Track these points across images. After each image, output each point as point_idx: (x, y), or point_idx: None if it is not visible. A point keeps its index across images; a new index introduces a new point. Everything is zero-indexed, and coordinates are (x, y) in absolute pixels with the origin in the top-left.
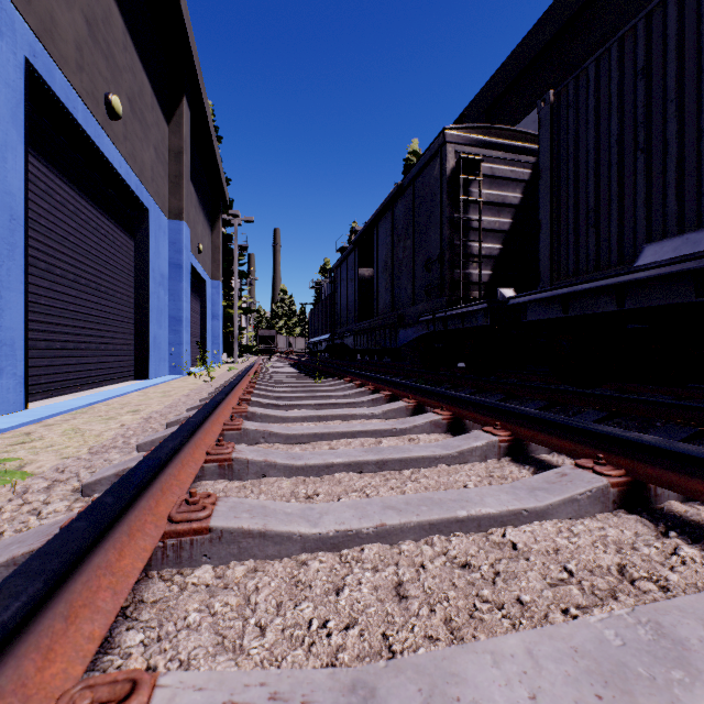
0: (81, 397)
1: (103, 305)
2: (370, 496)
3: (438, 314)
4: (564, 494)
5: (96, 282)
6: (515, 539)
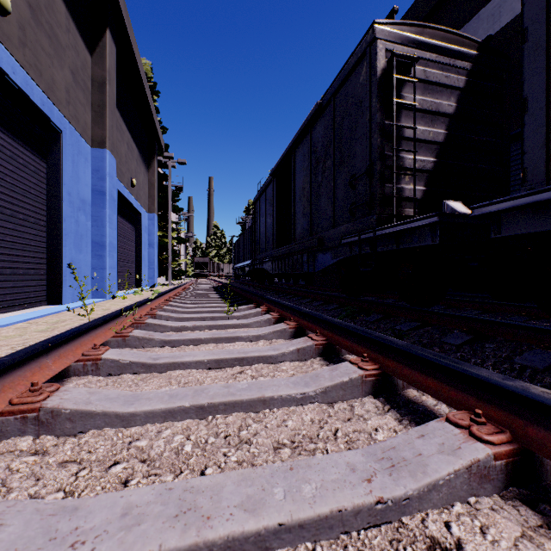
0: None
1: None
2: None
3: (365, 234)
4: None
5: None
6: None
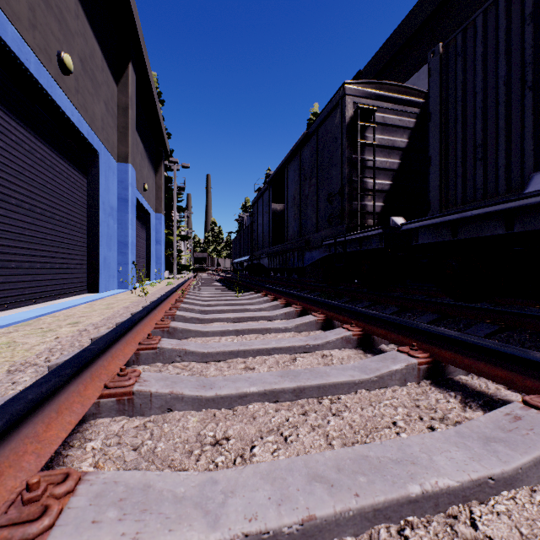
0: (33, 310)
1: (58, 231)
2: (288, 442)
3: (338, 238)
4: (534, 452)
5: (51, 211)
6: (493, 534)
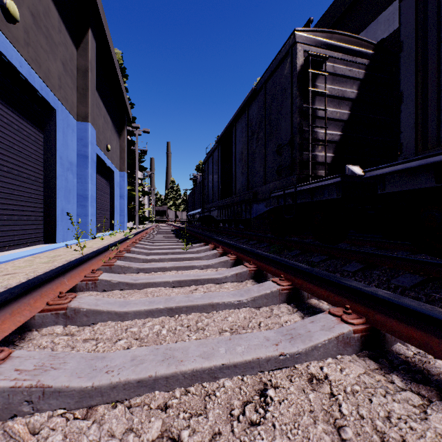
0: None
1: (6, 182)
2: None
3: (288, 190)
4: None
5: None
6: None
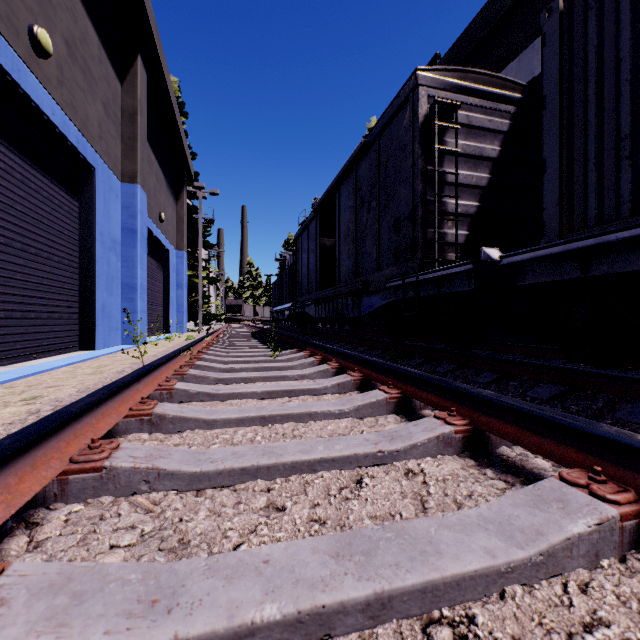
0: None
1: (34, 268)
2: None
3: (408, 278)
4: None
5: (22, 241)
6: None
